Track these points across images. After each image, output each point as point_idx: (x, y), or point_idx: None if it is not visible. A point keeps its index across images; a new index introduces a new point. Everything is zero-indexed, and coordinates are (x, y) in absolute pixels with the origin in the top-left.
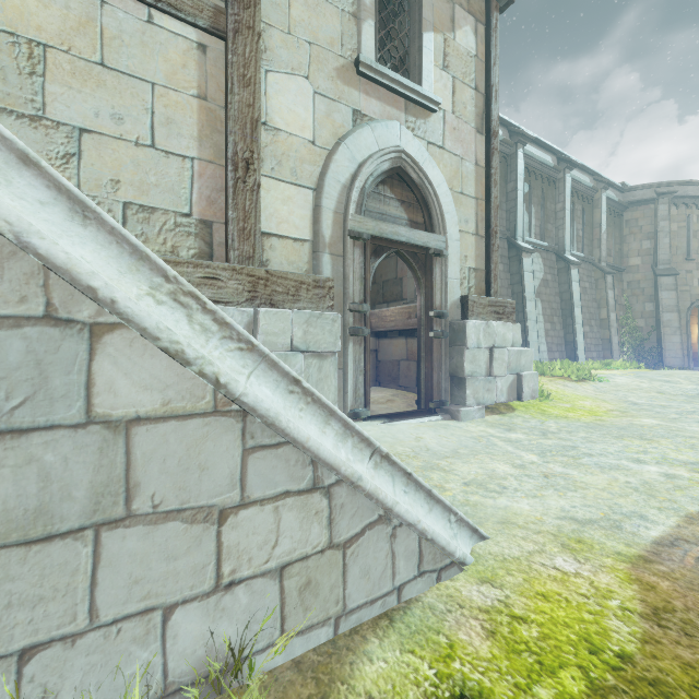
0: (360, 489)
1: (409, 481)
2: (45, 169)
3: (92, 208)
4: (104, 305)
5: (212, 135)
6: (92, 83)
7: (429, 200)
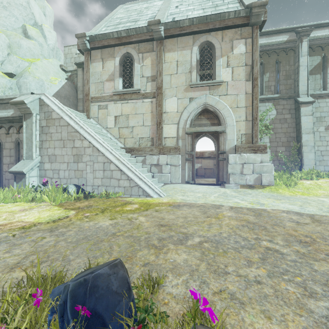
0: (134, 181)
1: (145, 183)
2: (109, 150)
3: (111, 152)
4: (111, 161)
5: (153, 119)
6: (134, 118)
7: (218, 115)
